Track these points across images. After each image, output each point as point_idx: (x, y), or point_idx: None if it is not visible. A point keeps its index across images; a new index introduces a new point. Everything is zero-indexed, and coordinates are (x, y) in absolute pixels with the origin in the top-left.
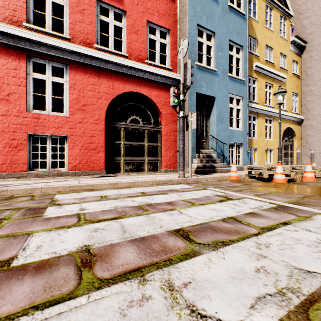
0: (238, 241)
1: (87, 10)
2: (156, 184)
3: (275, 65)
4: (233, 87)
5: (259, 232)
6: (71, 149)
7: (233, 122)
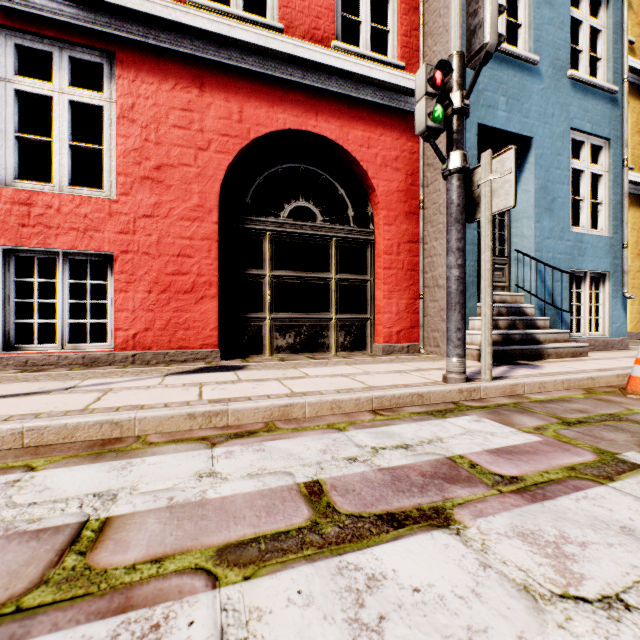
0: None
1: None
2: (369, 415)
3: None
4: (584, 109)
5: None
6: (124, 291)
7: (581, 211)
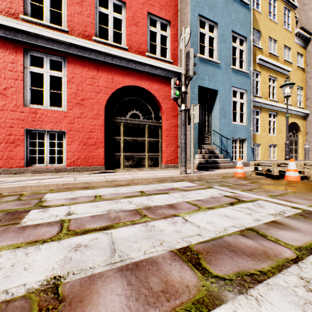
0: (273, 273)
1: (85, 1)
2: (156, 182)
3: (278, 58)
4: (237, 79)
5: (297, 257)
6: (70, 145)
7: (236, 116)
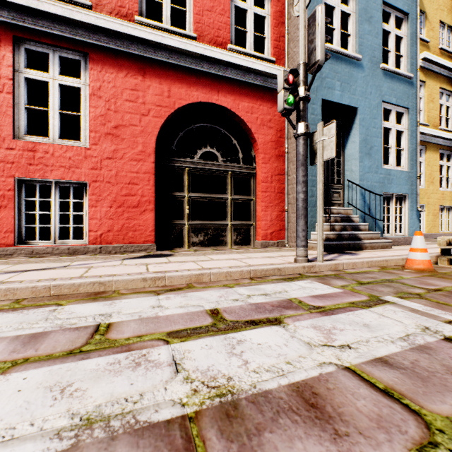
0: None
1: None
2: (248, 280)
3: None
4: (391, 89)
5: None
6: (94, 206)
7: (390, 154)
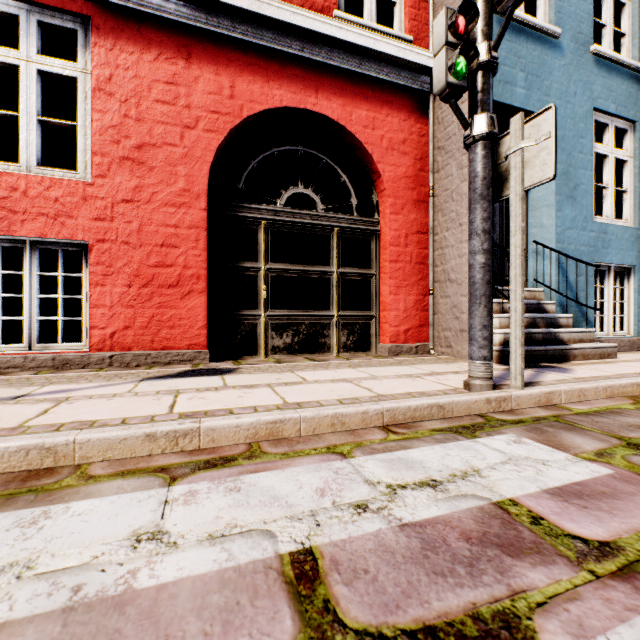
0: None
1: None
2: (380, 433)
3: None
4: (609, 88)
5: None
6: (101, 285)
7: (605, 199)
